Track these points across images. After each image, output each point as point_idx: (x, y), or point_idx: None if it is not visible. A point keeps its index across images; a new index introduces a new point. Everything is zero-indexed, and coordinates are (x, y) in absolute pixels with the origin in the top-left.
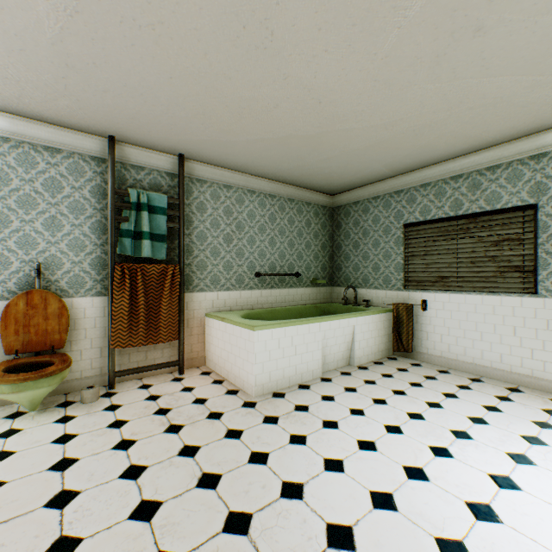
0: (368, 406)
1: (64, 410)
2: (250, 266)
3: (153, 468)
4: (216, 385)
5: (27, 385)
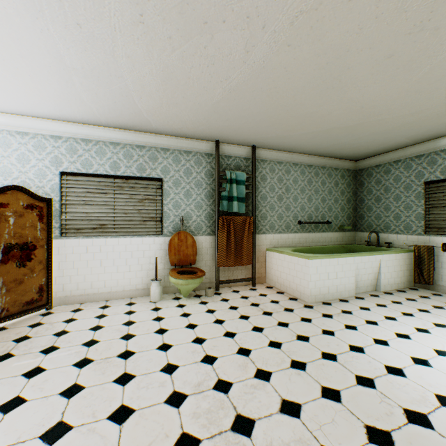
0: (398, 316)
1: (199, 298)
2: (294, 216)
3: (267, 329)
4: (279, 294)
5: (191, 281)
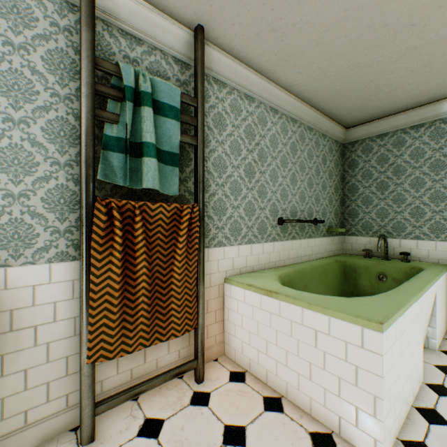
0: None
1: None
2: (272, 209)
3: None
4: (276, 416)
5: None
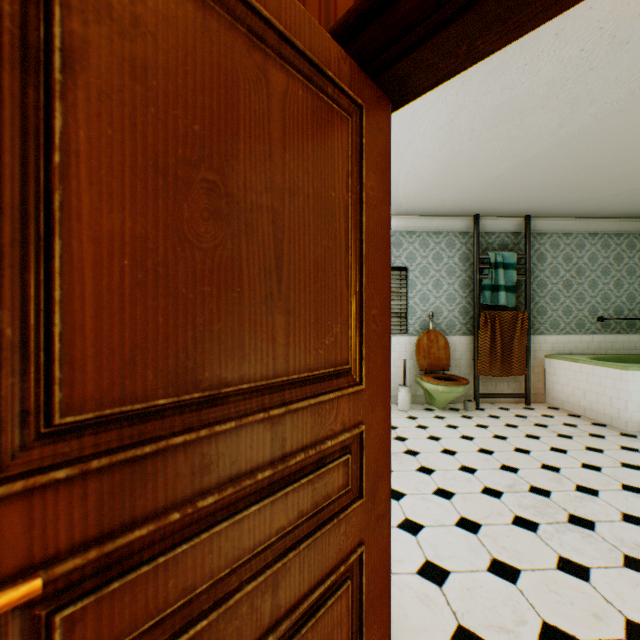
0: None
1: (457, 412)
2: (590, 310)
3: (571, 451)
4: (573, 417)
5: (454, 389)
